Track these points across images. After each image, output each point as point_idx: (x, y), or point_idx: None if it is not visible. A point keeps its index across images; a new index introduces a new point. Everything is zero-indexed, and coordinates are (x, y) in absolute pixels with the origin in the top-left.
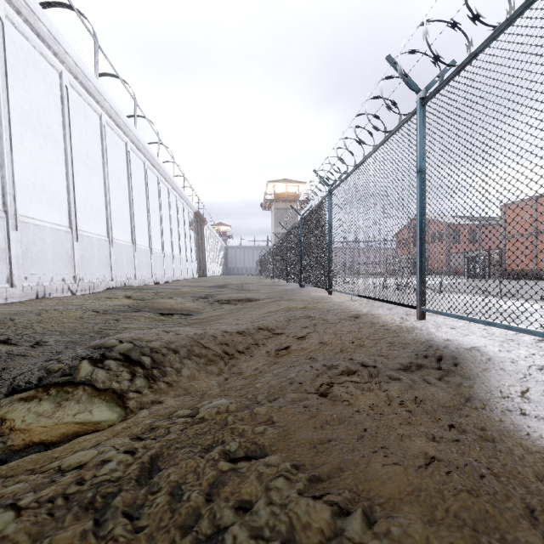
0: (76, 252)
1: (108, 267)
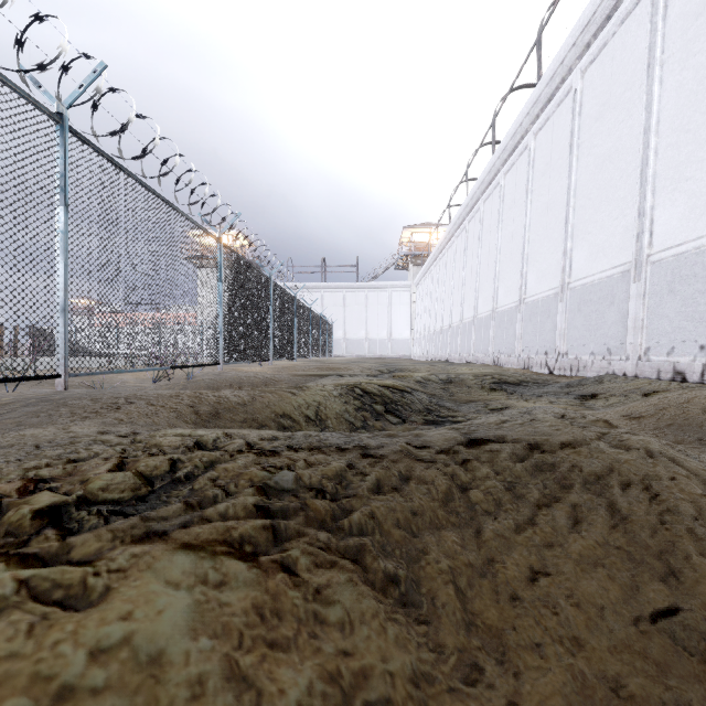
0: (560, 317)
1: (624, 329)
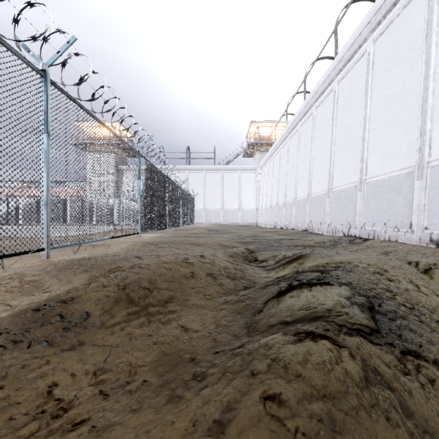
0: None
1: None
